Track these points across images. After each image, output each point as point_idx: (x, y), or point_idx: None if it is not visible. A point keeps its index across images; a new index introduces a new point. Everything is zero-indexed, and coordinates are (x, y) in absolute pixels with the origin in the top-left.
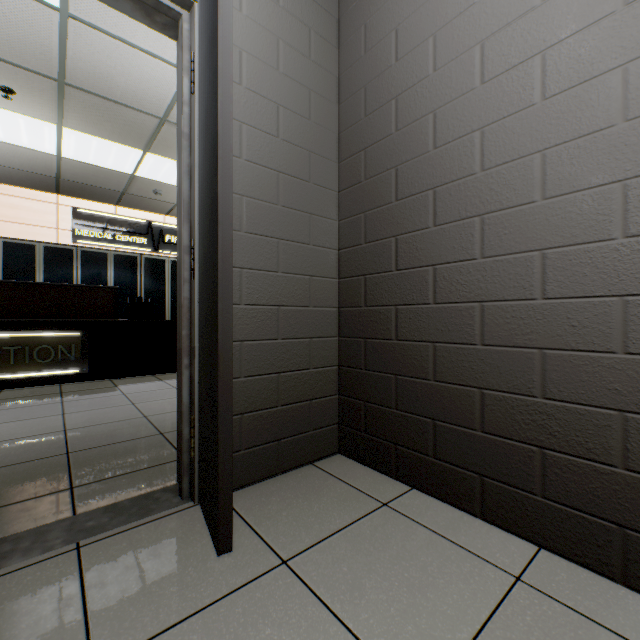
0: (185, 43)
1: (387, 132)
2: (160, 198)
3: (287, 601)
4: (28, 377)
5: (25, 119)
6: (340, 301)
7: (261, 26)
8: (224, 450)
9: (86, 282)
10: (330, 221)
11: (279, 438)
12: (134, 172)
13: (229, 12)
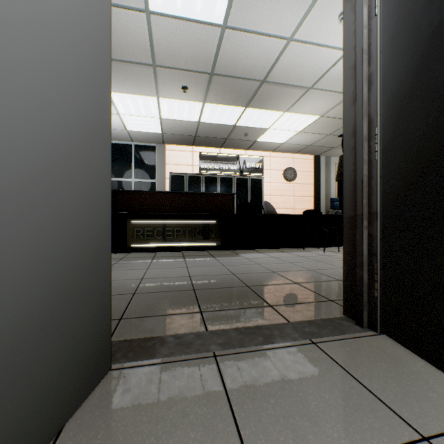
0: None
1: None
2: (246, 138)
3: None
4: (193, 245)
5: (188, 103)
6: None
7: None
8: None
9: None
10: None
11: None
12: (235, 123)
13: None
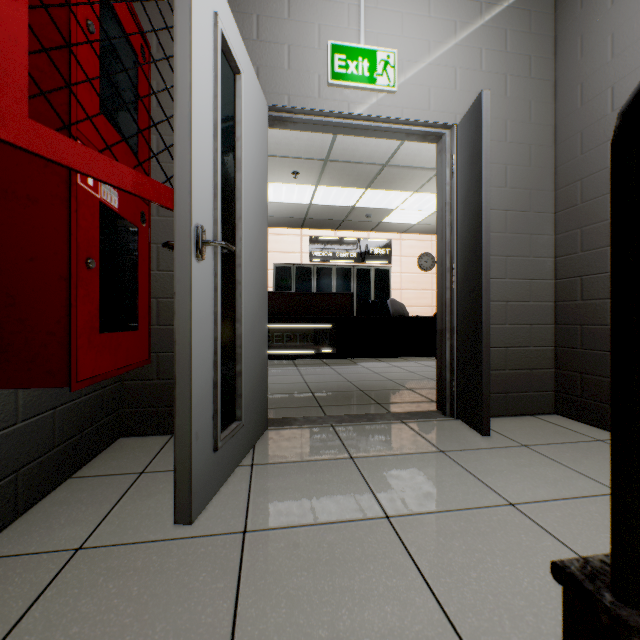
0: (447, 149)
1: (602, 166)
2: (368, 220)
3: (530, 456)
4: (305, 353)
5: (298, 187)
6: (556, 297)
7: (494, 118)
8: (485, 380)
9: (319, 290)
10: (547, 237)
11: (506, 392)
12: (354, 205)
13: (488, 142)
